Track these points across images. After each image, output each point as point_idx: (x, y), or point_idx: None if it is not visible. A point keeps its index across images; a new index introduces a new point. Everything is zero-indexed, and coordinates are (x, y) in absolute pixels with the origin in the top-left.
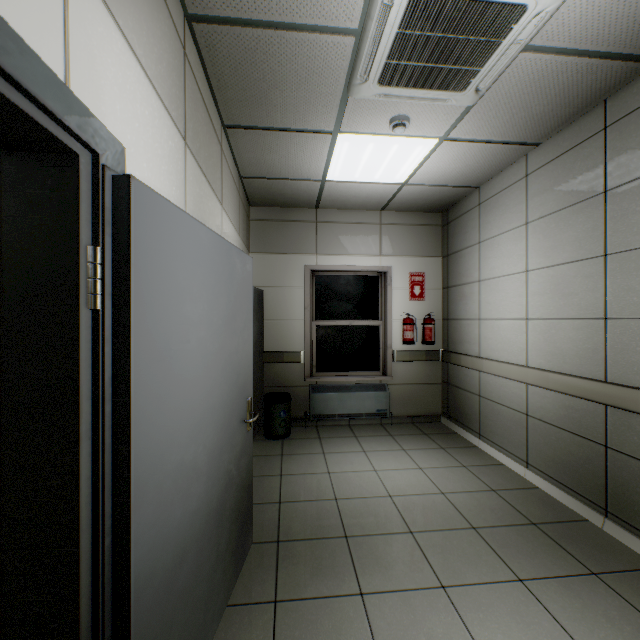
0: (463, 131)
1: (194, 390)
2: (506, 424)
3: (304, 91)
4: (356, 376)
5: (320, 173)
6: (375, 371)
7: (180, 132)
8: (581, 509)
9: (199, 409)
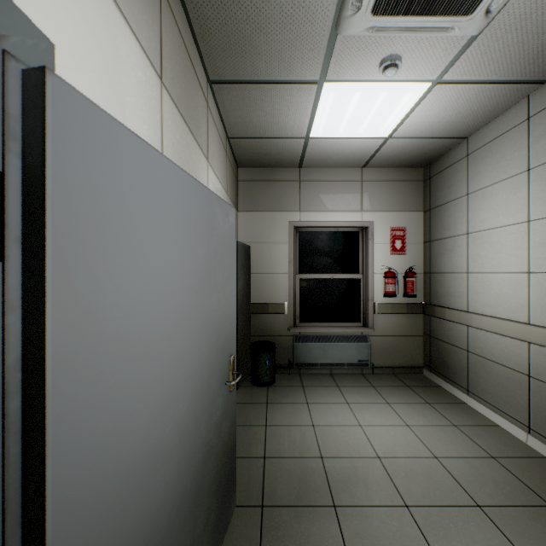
0: (460, 70)
1: (159, 359)
2: (501, 383)
3: (289, 32)
4: (337, 327)
5: (304, 130)
6: (356, 322)
7: (154, 67)
8: None
9: (167, 381)
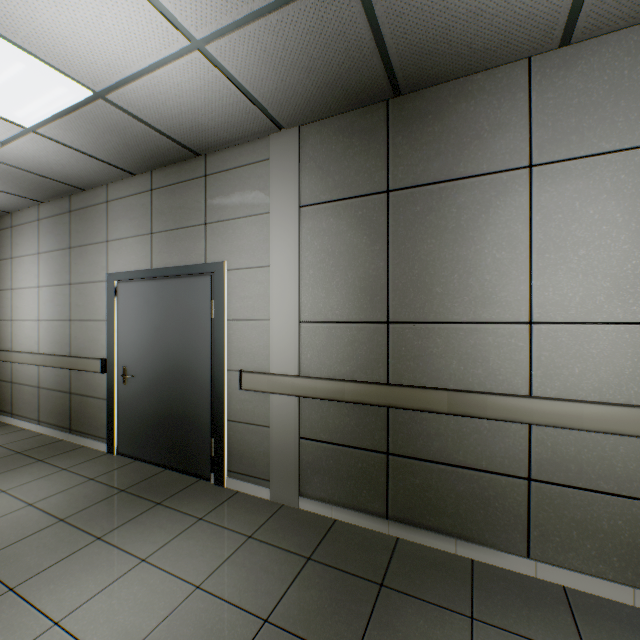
0: None
1: None
2: (29, 398)
3: None
4: None
5: None
6: None
7: None
8: (62, 435)
9: None
